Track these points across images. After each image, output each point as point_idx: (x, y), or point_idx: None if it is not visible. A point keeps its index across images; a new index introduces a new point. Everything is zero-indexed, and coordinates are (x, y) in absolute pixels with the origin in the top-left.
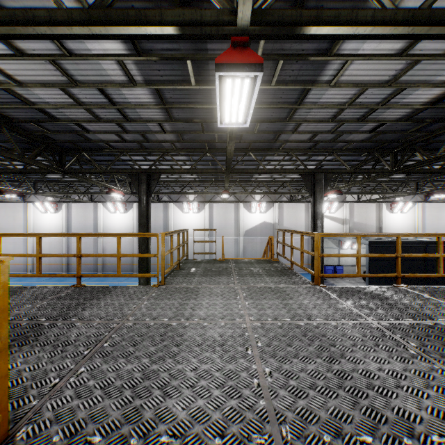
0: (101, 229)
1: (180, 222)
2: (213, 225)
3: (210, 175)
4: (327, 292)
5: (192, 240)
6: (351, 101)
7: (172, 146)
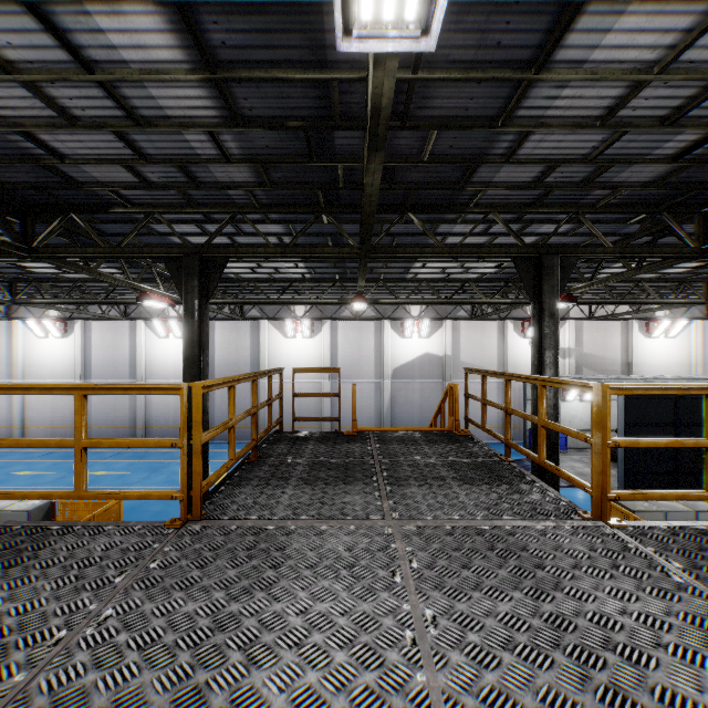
0: (142, 365)
1: (280, 354)
2: (338, 359)
3: (331, 267)
4: (644, 551)
5: (302, 385)
6: (671, 56)
7: (250, 199)
